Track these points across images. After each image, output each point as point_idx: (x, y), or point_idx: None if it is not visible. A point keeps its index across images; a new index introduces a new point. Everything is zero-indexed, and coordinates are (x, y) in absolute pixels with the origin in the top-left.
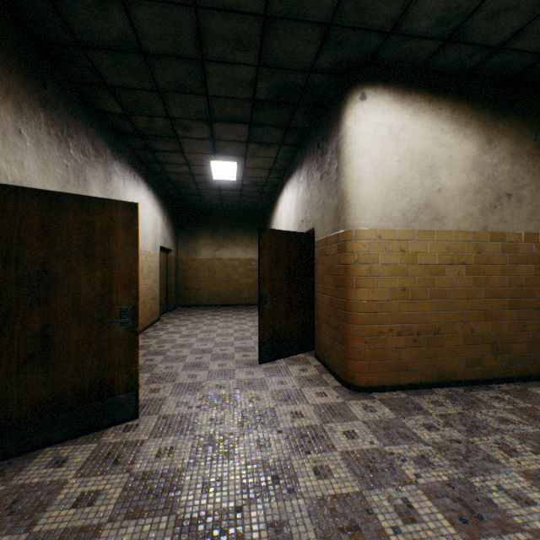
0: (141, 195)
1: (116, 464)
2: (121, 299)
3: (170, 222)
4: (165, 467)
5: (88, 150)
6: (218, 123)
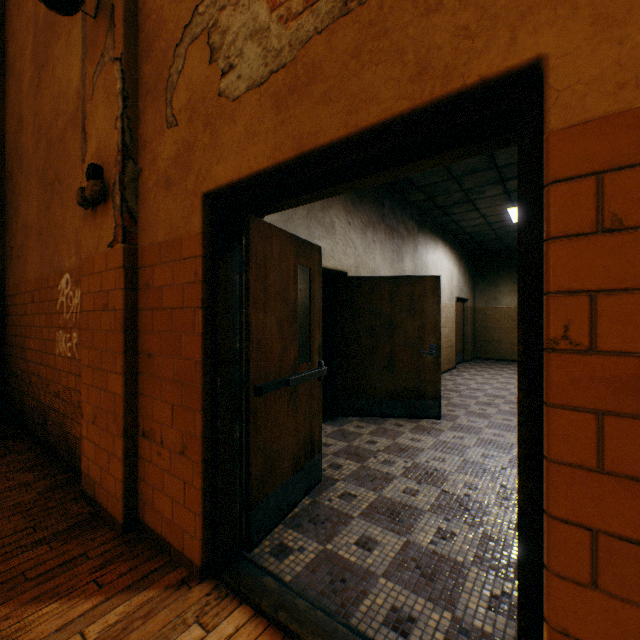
0: (438, 254)
1: (428, 434)
2: (429, 338)
3: (466, 271)
4: (457, 442)
5: (403, 234)
6: (510, 181)
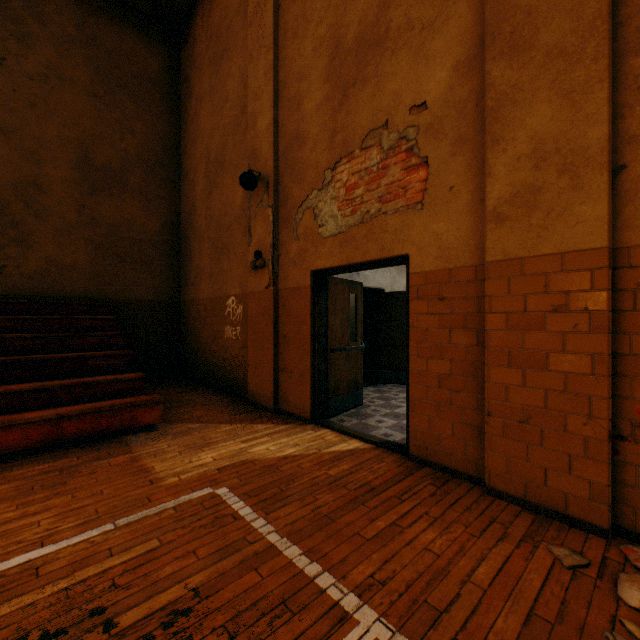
0: None
1: None
2: None
3: None
4: None
5: None
6: None
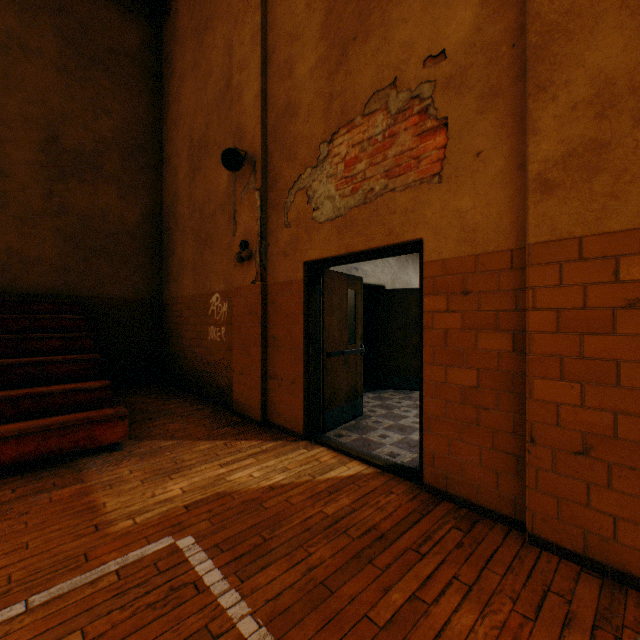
0: None
1: None
2: None
3: None
4: None
5: None
6: None
